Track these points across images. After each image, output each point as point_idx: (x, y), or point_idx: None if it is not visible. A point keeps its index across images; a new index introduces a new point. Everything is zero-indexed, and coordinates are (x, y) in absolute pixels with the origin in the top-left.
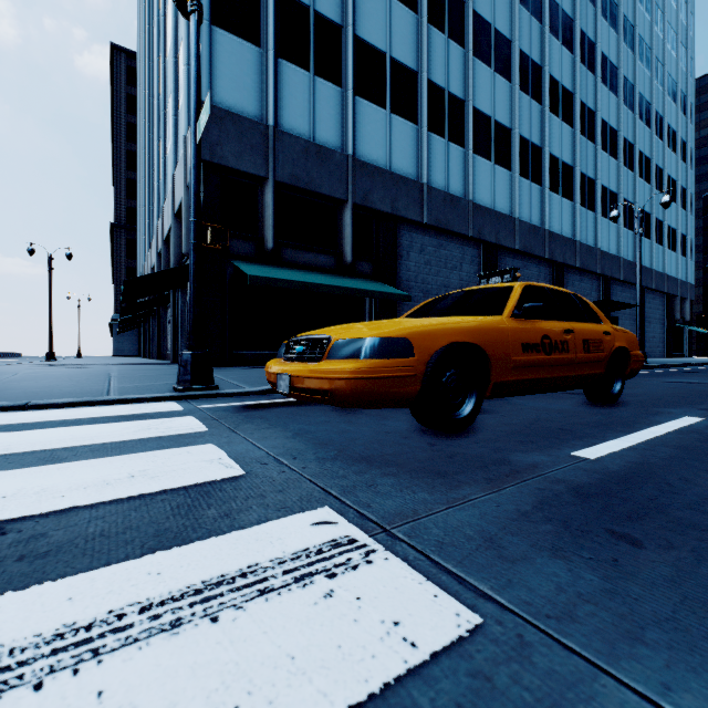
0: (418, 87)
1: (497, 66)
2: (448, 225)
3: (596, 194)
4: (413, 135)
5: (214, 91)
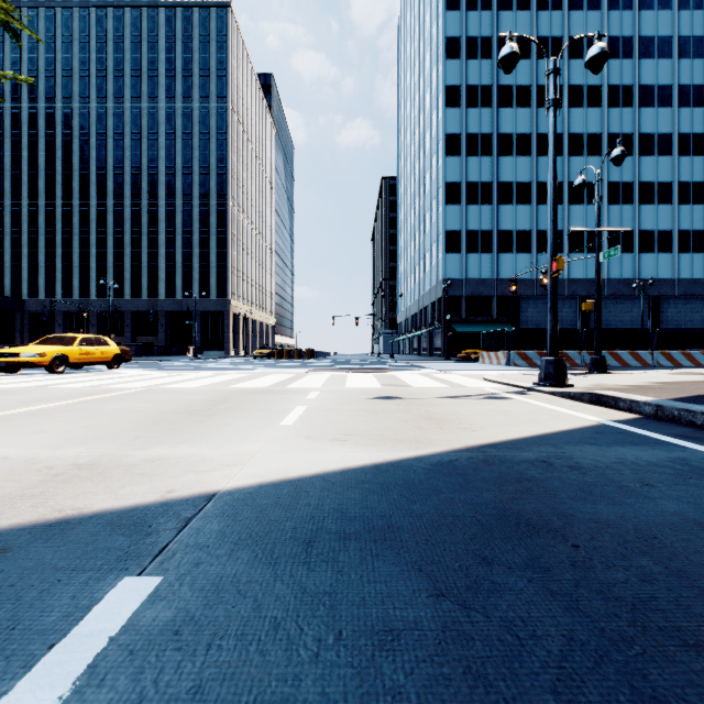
0: (532, 236)
1: (589, 201)
2: None
3: None
4: (528, 258)
5: (446, 273)
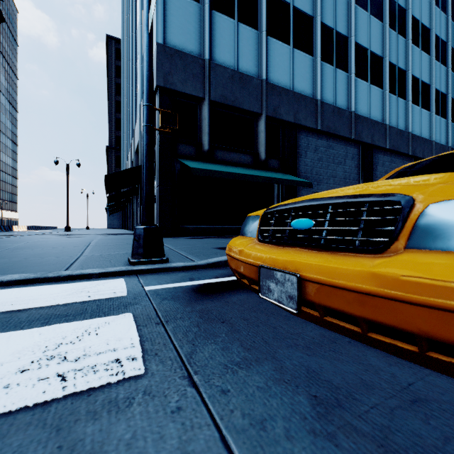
0: (313, 28)
1: (372, 10)
2: (336, 130)
3: (448, 105)
4: (309, 64)
5: (166, 35)
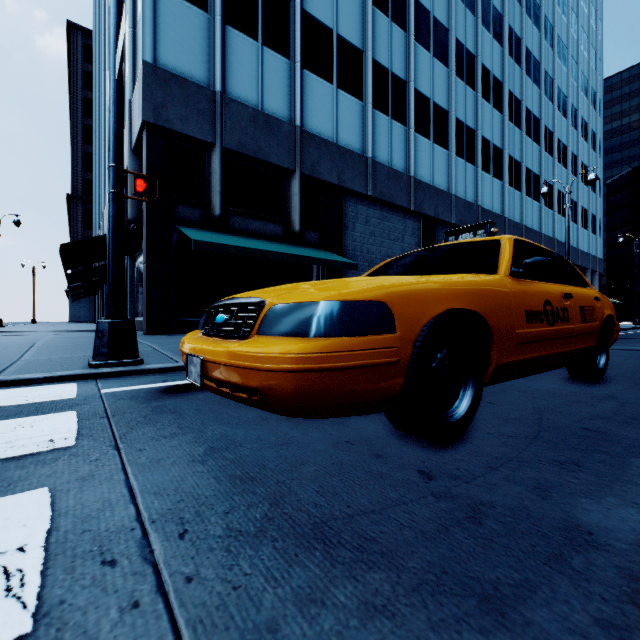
0: (363, 66)
1: (435, 52)
2: (391, 198)
3: (522, 175)
4: (358, 111)
5: (158, 52)
